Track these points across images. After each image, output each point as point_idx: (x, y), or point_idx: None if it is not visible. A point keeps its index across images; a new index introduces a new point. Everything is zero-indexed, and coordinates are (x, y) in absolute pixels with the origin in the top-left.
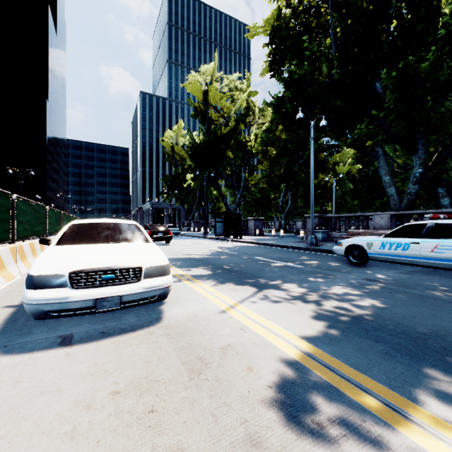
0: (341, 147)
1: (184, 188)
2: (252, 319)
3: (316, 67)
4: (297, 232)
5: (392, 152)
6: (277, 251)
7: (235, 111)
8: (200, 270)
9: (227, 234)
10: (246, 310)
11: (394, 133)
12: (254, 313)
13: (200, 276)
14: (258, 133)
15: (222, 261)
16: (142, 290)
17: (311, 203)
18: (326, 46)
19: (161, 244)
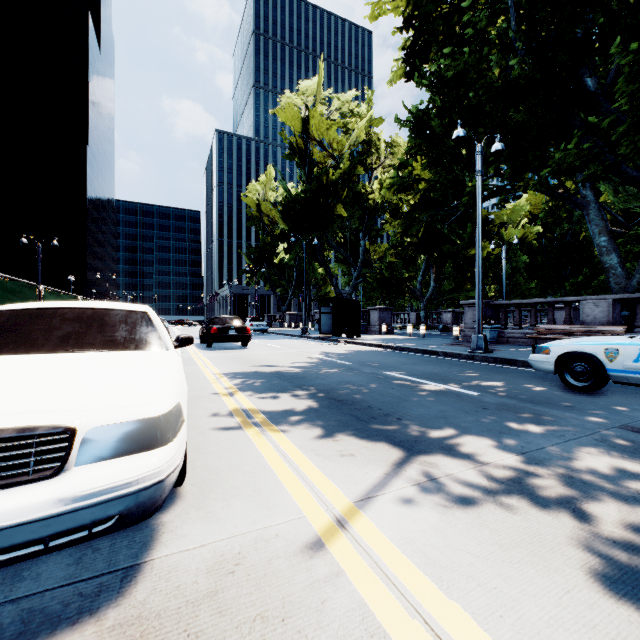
0: (522, 191)
1: (276, 264)
2: (401, 591)
3: (484, 57)
4: (445, 328)
5: (612, 195)
6: (420, 361)
7: (350, 146)
8: (283, 398)
9: (338, 332)
10: (380, 540)
11: (624, 158)
12: (403, 555)
13: (281, 414)
14: (384, 179)
15: (327, 380)
16: (55, 509)
17: (478, 281)
18: (498, 29)
19: (234, 347)
